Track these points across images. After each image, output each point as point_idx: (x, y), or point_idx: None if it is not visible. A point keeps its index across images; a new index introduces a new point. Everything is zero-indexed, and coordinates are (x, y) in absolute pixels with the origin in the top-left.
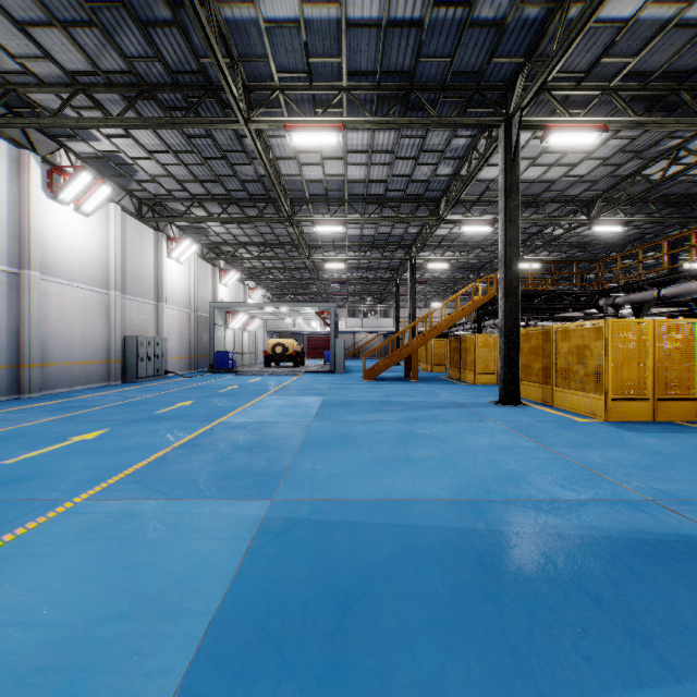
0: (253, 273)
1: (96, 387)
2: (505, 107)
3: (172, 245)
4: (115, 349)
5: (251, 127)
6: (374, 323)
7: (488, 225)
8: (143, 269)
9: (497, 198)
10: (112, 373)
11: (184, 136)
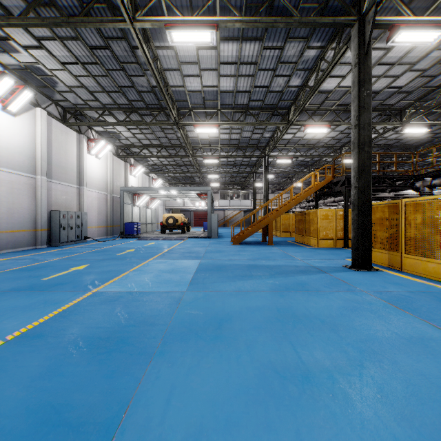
0: (155, 169)
1: (23, 250)
2: (358, 9)
3: (92, 145)
4: (41, 220)
5: (136, 28)
6: (237, 203)
7: (325, 128)
8: (67, 161)
9: (332, 107)
10: (38, 239)
11: (87, 47)
